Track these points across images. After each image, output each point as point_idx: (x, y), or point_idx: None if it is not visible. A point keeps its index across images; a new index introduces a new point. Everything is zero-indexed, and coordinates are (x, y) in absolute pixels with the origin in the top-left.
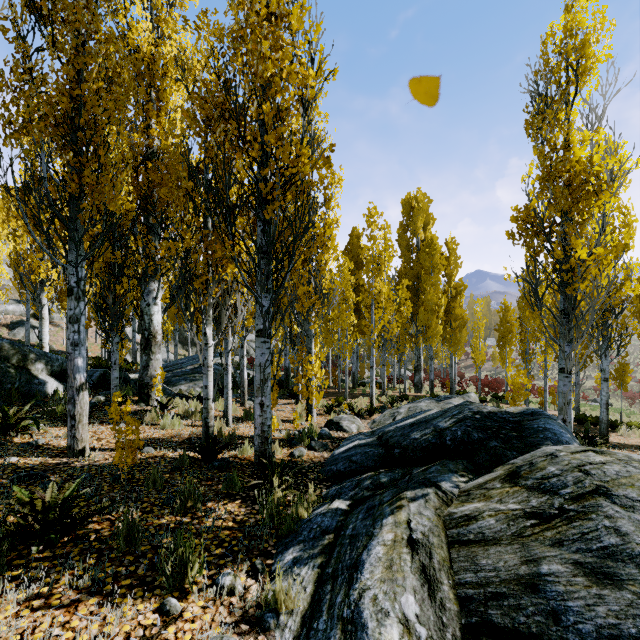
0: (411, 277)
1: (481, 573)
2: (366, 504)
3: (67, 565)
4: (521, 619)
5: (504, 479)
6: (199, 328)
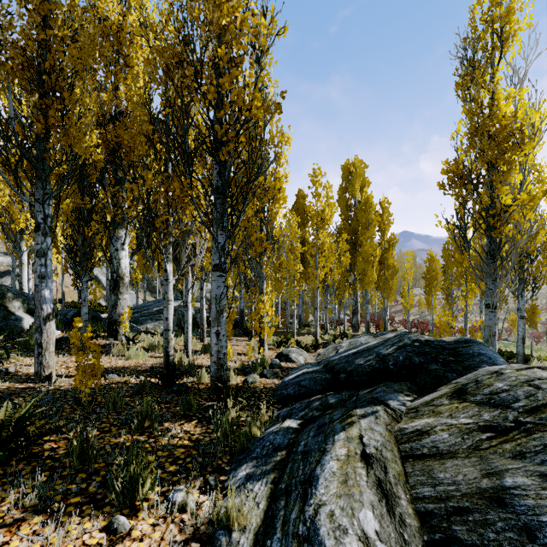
0: (349, 232)
1: (440, 487)
2: (316, 422)
3: (16, 483)
4: (490, 536)
5: (451, 396)
6: (160, 265)
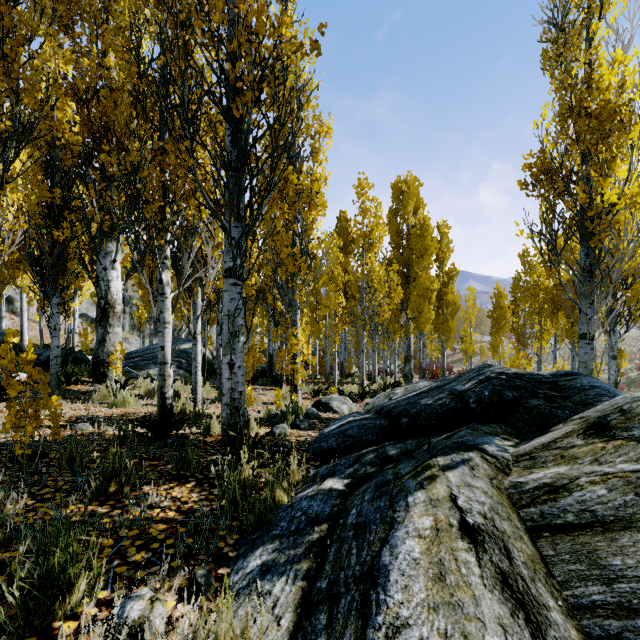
0: (401, 263)
1: (621, 584)
2: (373, 481)
3: None
4: None
5: (585, 434)
6: (154, 276)
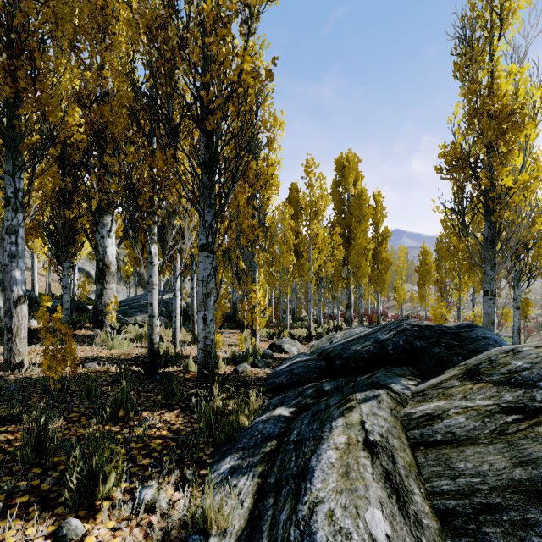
0: (343, 226)
1: (461, 479)
2: (311, 410)
3: None
4: (535, 540)
5: (462, 377)
6: (144, 248)
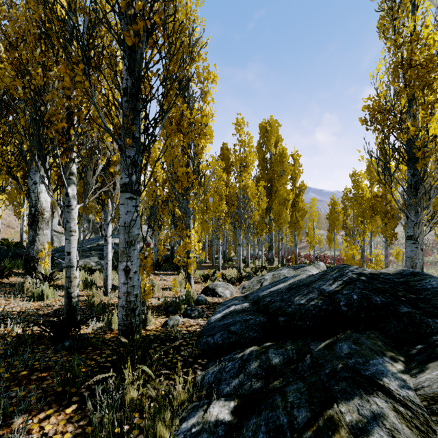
0: (266, 180)
1: None
2: (262, 415)
3: None
4: None
5: None
6: (62, 190)
